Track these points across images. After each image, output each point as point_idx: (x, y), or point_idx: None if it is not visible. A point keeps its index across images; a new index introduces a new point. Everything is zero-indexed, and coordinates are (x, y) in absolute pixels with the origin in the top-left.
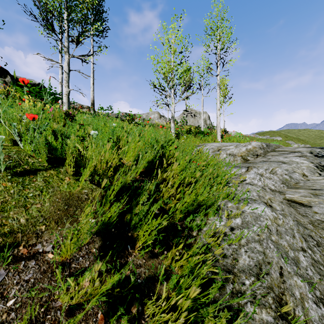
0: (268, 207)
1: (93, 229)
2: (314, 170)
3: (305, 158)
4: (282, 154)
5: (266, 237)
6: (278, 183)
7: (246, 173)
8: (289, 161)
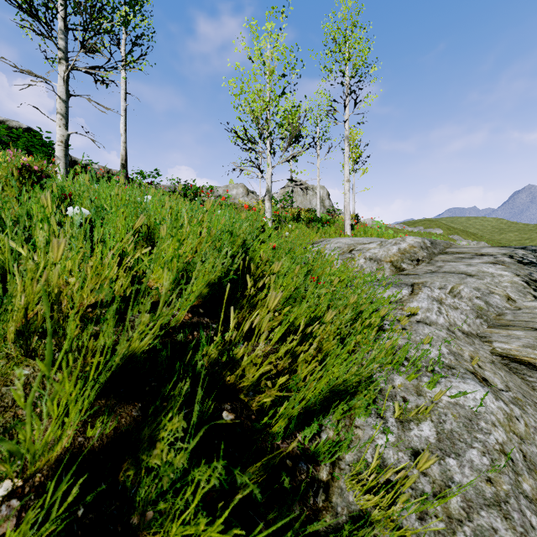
0: (484, 385)
1: (3, 525)
2: (523, 290)
3: (502, 266)
4: (461, 259)
5: (511, 489)
6: (471, 317)
7: (411, 298)
8: (478, 272)
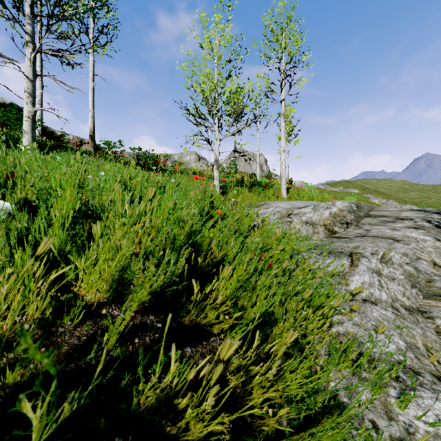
0: None
1: None
2: None
3: (423, 231)
4: (385, 223)
5: None
6: (407, 287)
7: (352, 270)
8: (403, 237)
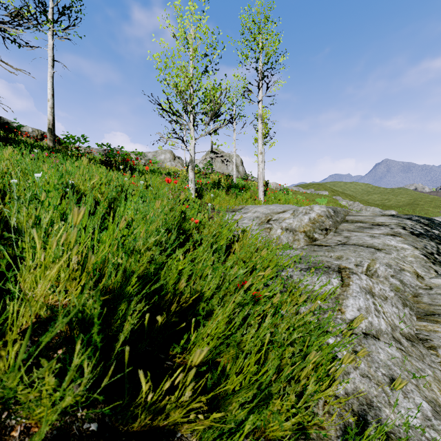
0: None
1: None
2: (426, 264)
3: (401, 238)
4: (363, 229)
5: None
6: (400, 308)
7: (345, 291)
8: (384, 246)
